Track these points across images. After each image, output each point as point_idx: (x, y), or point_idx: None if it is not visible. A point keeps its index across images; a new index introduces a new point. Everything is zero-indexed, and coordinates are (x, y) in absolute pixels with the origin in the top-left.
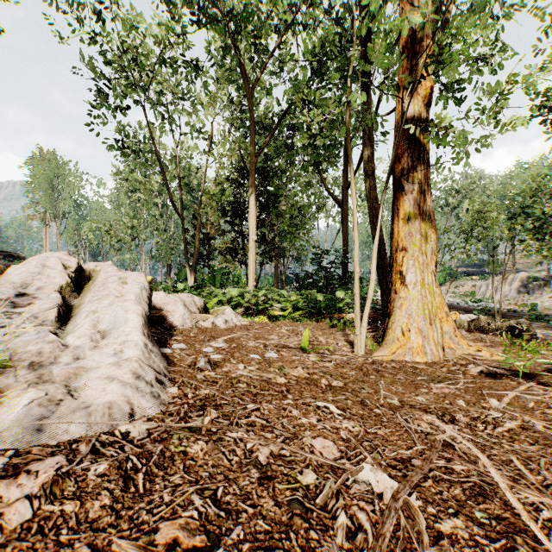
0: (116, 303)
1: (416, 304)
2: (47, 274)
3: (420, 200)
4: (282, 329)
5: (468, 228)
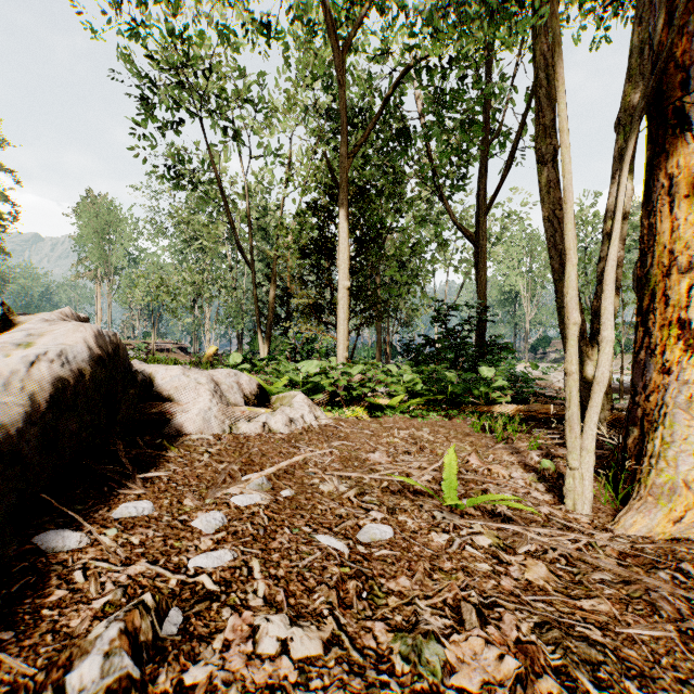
0: None
1: None
2: None
3: None
4: (393, 438)
5: None
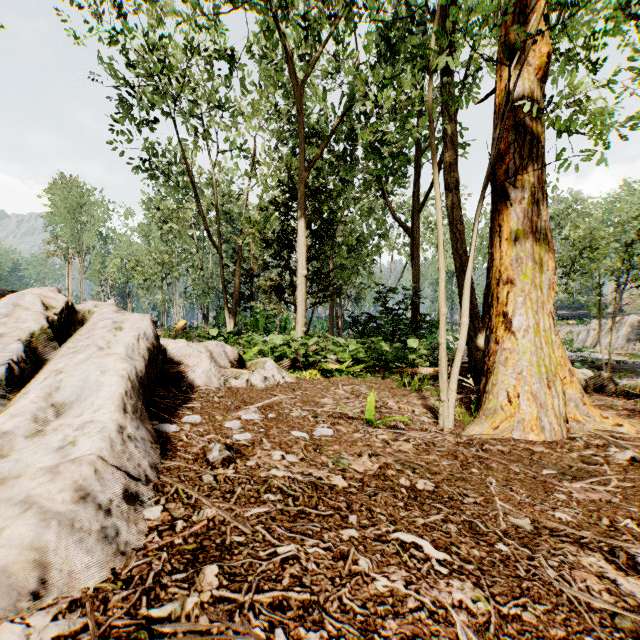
0: (92, 358)
1: (528, 359)
2: (18, 317)
3: (532, 213)
4: (338, 390)
5: (568, 260)
